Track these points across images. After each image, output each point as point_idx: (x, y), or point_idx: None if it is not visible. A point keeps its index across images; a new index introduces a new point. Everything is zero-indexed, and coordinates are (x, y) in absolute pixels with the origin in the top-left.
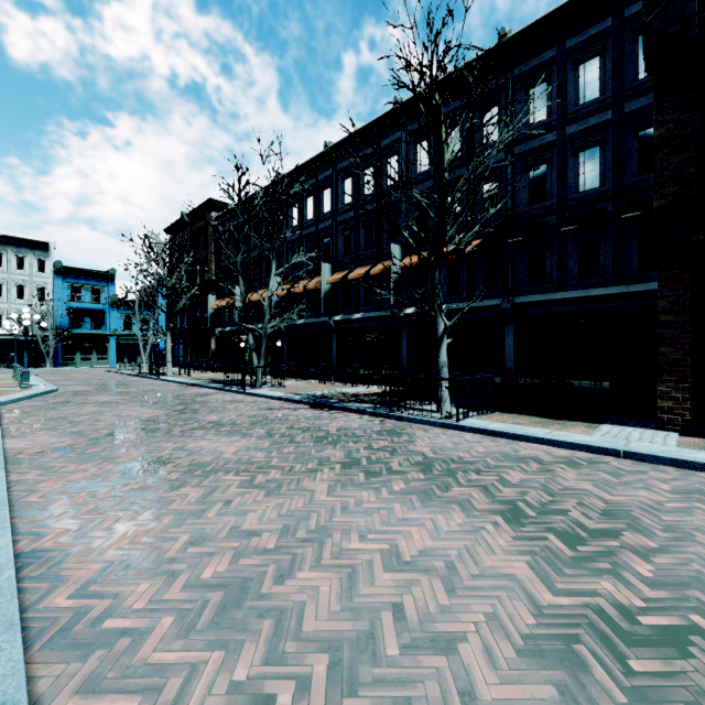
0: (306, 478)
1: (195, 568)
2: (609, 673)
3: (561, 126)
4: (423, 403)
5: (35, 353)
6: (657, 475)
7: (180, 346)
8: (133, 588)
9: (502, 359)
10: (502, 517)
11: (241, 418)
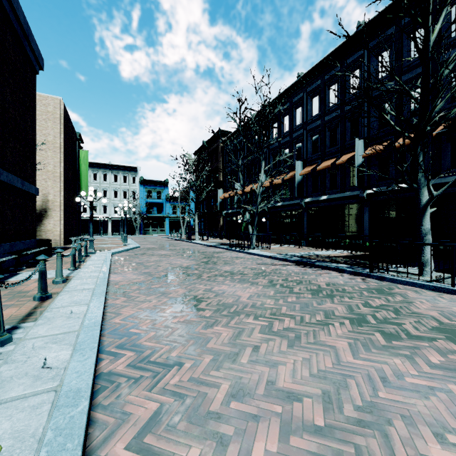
0: (321, 331)
1: (243, 437)
2: None
3: None
4: (398, 266)
5: (131, 227)
6: None
7: (202, 223)
8: (184, 452)
9: None
10: None
11: (246, 269)
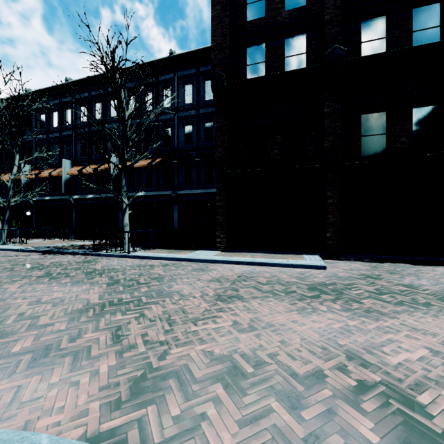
0: (8, 284)
1: None
2: (95, 312)
3: (198, 108)
4: (119, 247)
5: None
6: (194, 265)
7: None
8: None
9: (172, 223)
10: (107, 284)
11: None
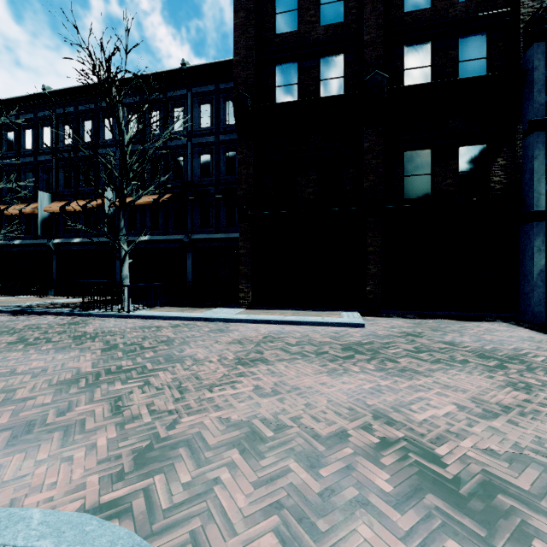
0: None
1: None
2: (87, 382)
3: (217, 134)
4: (116, 305)
5: None
6: (211, 326)
7: None
8: None
9: (185, 275)
10: (103, 350)
11: None
